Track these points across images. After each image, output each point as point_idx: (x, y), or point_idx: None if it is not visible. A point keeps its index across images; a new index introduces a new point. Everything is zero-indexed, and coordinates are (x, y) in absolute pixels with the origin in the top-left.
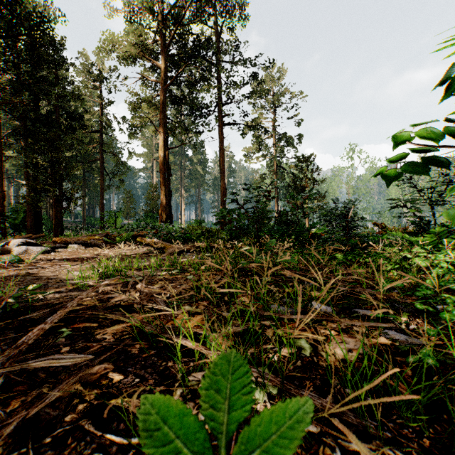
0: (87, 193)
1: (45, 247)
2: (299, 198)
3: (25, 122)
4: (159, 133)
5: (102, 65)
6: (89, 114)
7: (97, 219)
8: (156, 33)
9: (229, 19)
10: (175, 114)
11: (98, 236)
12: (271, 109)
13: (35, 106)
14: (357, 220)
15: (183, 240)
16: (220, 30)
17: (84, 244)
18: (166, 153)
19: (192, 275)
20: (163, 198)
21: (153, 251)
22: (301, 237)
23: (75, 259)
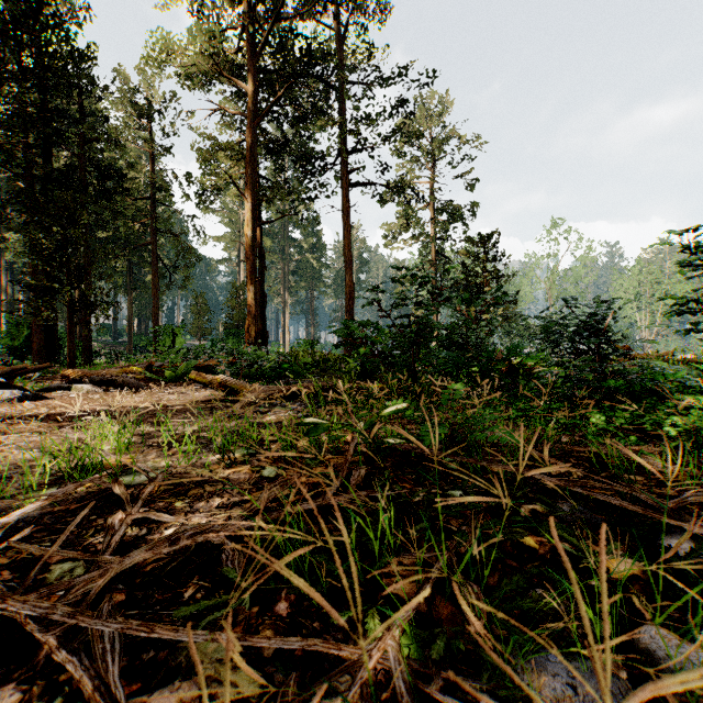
0: (136, 298)
1: (25, 389)
2: (478, 303)
3: (30, 182)
4: (245, 198)
5: (155, 93)
6: (137, 171)
7: (151, 338)
8: (240, 38)
9: (360, 12)
10: (273, 169)
11: (139, 367)
12: (427, 161)
13: (47, 157)
14: (616, 341)
15: (278, 376)
16: (345, 32)
17: (107, 383)
18: (258, 231)
19: (275, 466)
20: (252, 305)
21: (221, 396)
22: (494, 373)
23: (61, 415)
